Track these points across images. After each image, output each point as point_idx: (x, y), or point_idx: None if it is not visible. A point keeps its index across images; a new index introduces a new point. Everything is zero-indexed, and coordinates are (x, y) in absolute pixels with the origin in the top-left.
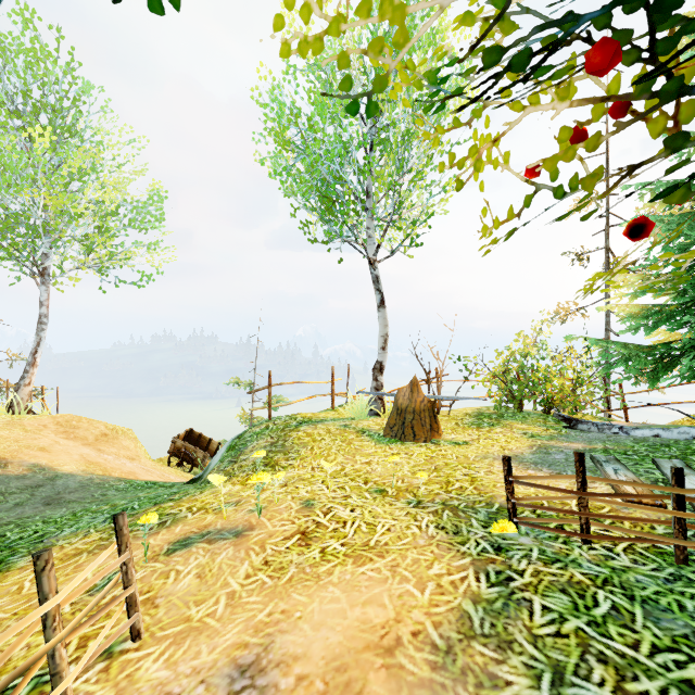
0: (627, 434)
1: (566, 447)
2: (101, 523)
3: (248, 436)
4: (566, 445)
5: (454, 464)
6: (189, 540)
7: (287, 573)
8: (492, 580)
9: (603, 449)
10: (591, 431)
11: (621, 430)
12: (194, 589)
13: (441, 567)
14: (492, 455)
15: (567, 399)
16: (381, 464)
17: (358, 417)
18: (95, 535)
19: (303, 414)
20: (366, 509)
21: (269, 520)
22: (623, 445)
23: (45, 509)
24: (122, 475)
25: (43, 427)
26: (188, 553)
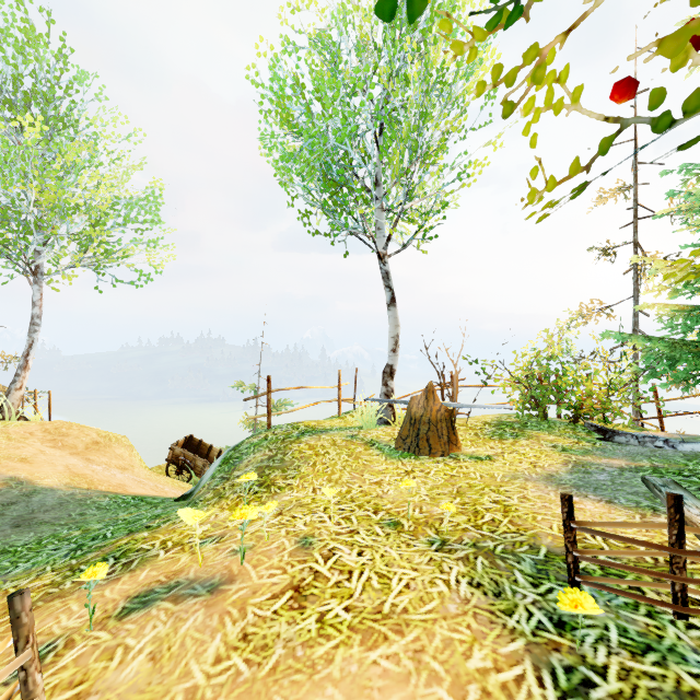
0: (673, 449)
1: (607, 465)
2: (62, 558)
3: (244, 447)
4: (606, 462)
5: (479, 486)
6: (151, 594)
7: (270, 657)
8: (562, 684)
9: (651, 467)
10: (630, 444)
11: (667, 444)
12: (143, 680)
13: (484, 655)
14: (522, 474)
15: (595, 406)
16: (394, 484)
17: (367, 426)
18: (47, 577)
19: (306, 422)
20: (377, 552)
21: (255, 568)
22: (674, 463)
23: (10, 533)
24: (109, 488)
25: (30, 435)
26: (145, 617)
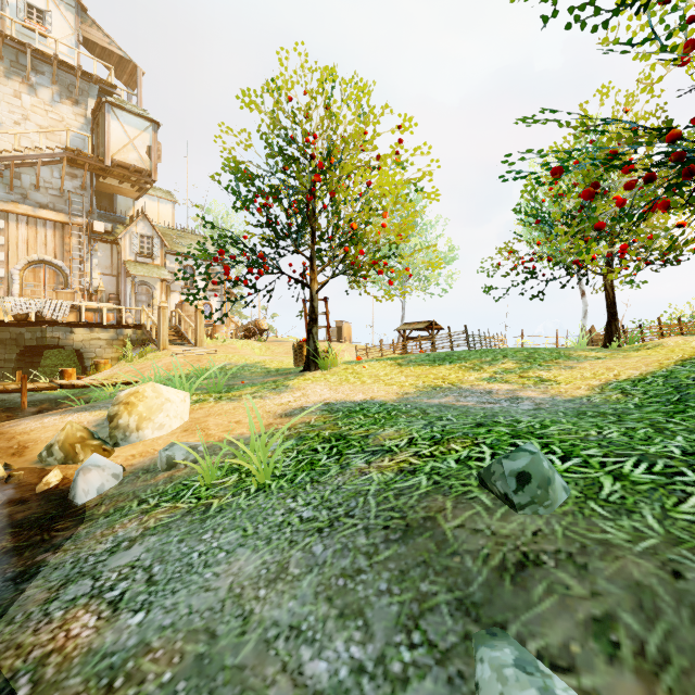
0: None
1: None
2: None
3: None
4: None
5: None
6: None
7: None
8: None
9: None
10: None
11: None
12: None
13: None
14: None
15: None
16: None
17: None
18: None
19: None
20: None
21: None
22: None
23: None
24: None
25: None
26: None
